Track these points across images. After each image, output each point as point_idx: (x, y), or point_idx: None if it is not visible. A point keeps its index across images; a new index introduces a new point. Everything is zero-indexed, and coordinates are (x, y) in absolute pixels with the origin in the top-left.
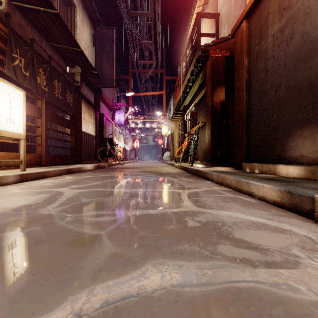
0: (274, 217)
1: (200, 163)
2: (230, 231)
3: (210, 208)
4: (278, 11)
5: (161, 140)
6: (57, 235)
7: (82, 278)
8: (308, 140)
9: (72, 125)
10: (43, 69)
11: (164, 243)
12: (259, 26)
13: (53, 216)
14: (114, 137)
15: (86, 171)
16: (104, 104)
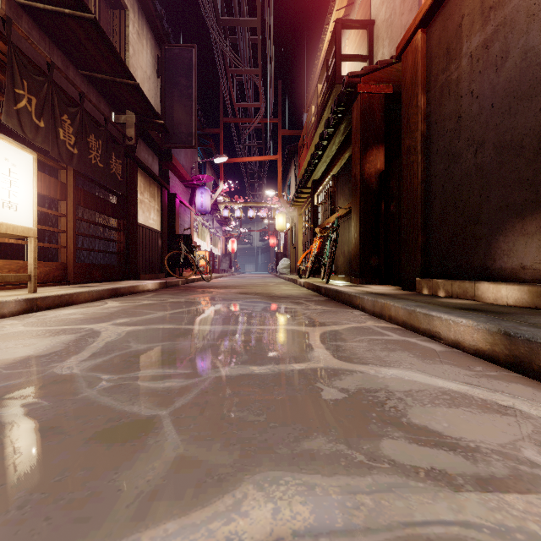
0: (480, 380)
1: (341, 279)
2: (403, 410)
3: (362, 363)
4: (480, 11)
5: (274, 239)
6: (79, 418)
7: (116, 515)
8: (534, 240)
9: (120, 214)
10: (70, 116)
11: (278, 436)
12: (446, 39)
13: (77, 379)
14: (193, 234)
15: (145, 293)
16: (177, 177)
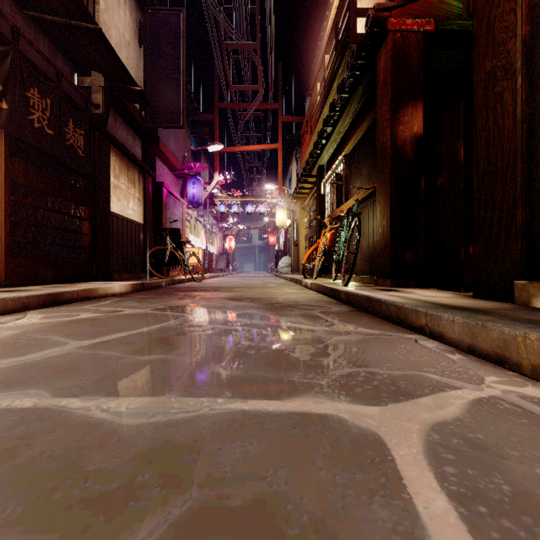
0: None
1: (359, 279)
2: None
3: None
4: None
5: (274, 237)
6: None
7: None
8: None
9: (85, 199)
10: None
11: None
12: None
13: None
14: (185, 230)
15: (106, 298)
16: (166, 166)
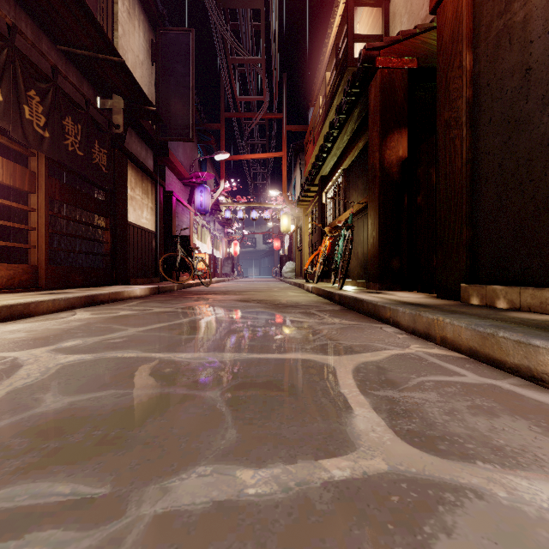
0: None
1: (355, 284)
2: None
3: (461, 458)
4: None
5: (278, 242)
6: None
7: None
8: None
9: (107, 211)
10: (38, 93)
11: None
12: None
13: None
14: (192, 236)
15: (131, 300)
16: (174, 175)
